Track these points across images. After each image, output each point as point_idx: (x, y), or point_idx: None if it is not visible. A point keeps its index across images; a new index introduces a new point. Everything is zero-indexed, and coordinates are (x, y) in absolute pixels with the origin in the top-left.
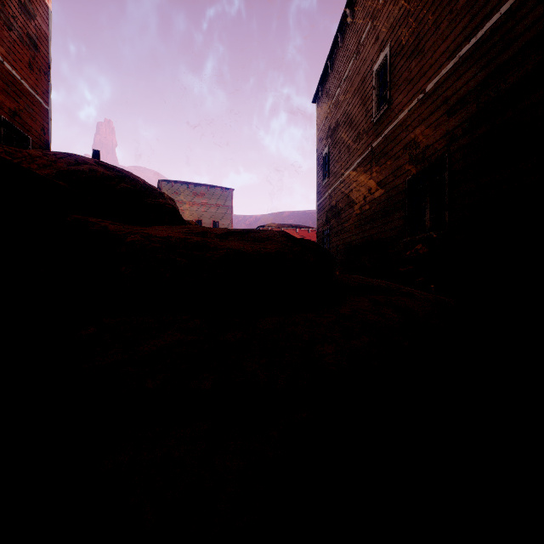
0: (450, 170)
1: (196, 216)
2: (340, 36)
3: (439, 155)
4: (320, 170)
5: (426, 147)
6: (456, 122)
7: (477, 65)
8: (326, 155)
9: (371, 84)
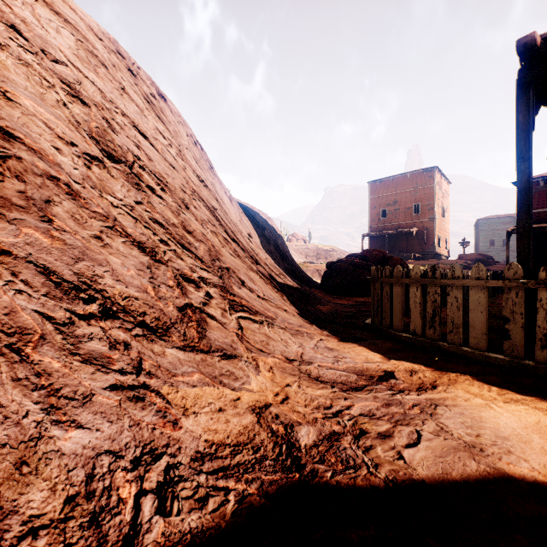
0: None
1: (504, 237)
2: None
3: None
4: None
5: None
6: None
7: None
8: None
9: None
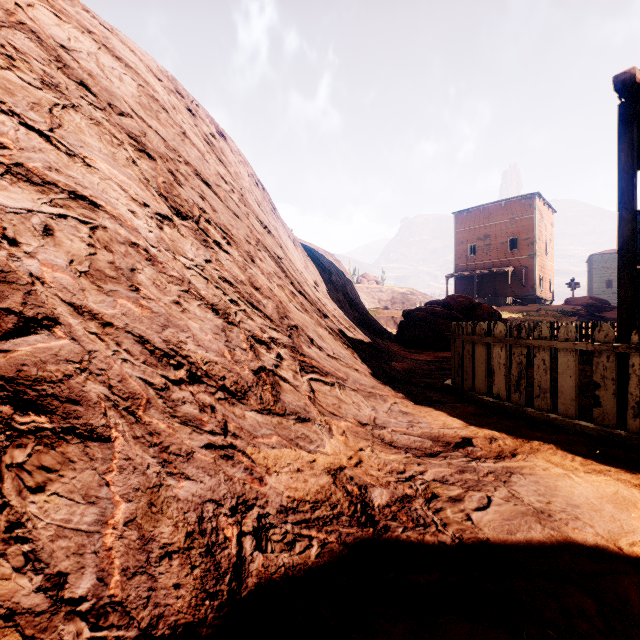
0: None
1: None
2: None
3: None
4: None
5: None
6: None
7: None
8: None
9: None
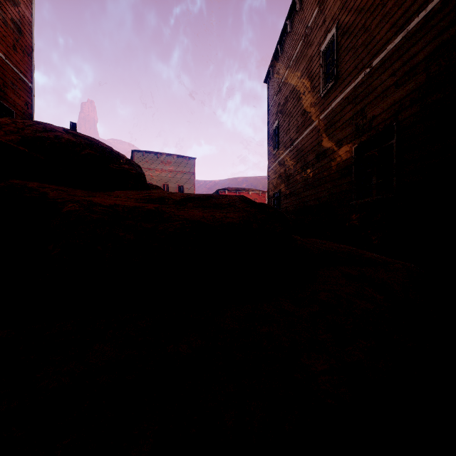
0: (397, 138)
1: (164, 181)
2: (289, 22)
3: (387, 124)
4: (270, 141)
5: (373, 117)
6: (404, 93)
7: (426, 36)
8: (276, 128)
9: (319, 63)
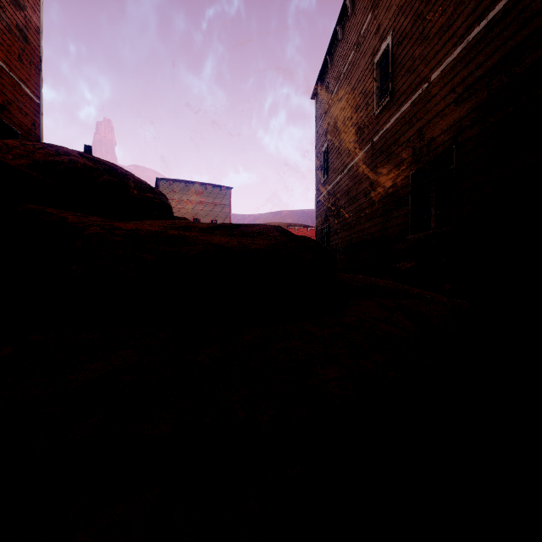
0: (457, 163)
1: (194, 214)
2: (339, 28)
3: (446, 147)
4: (319, 167)
5: (431, 139)
6: (464, 111)
7: (488, 48)
8: (325, 152)
9: (372, 76)
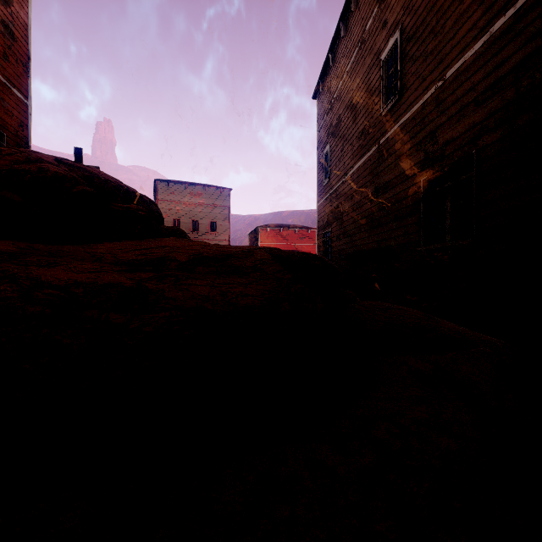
0: (478, 169)
1: (193, 216)
2: (343, 25)
3: (464, 151)
4: (320, 169)
5: (446, 142)
6: (486, 112)
7: (516, 40)
8: (327, 154)
9: (379, 74)
